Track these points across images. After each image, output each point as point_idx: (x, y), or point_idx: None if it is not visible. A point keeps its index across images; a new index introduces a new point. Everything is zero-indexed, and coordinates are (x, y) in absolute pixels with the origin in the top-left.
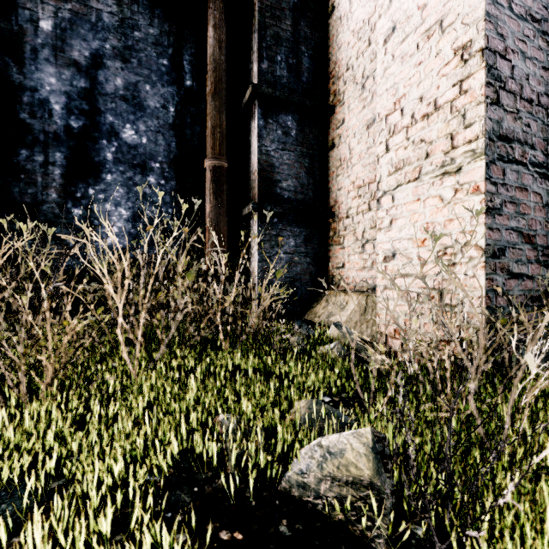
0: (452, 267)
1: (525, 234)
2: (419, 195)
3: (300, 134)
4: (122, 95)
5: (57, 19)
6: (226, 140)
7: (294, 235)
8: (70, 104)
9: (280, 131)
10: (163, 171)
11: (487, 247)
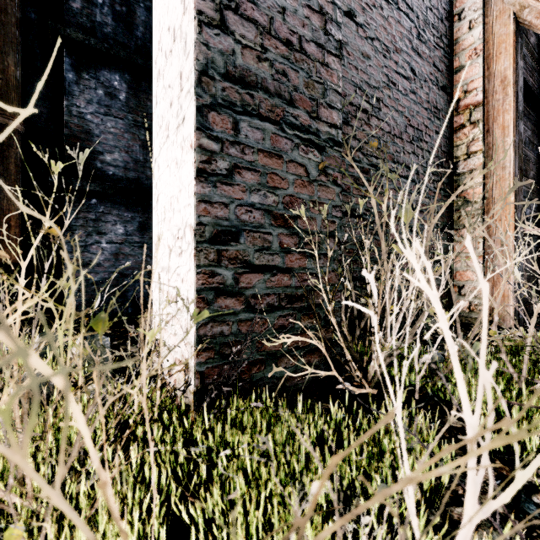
0: (181, 256)
1: (277, 214)
2: (168, 160)
3: (133, 99)
4: None
5: None
6: (15, 91)
7: (124, 221)
8: None
9: (101, 91)
10: None
11: (200, 227)
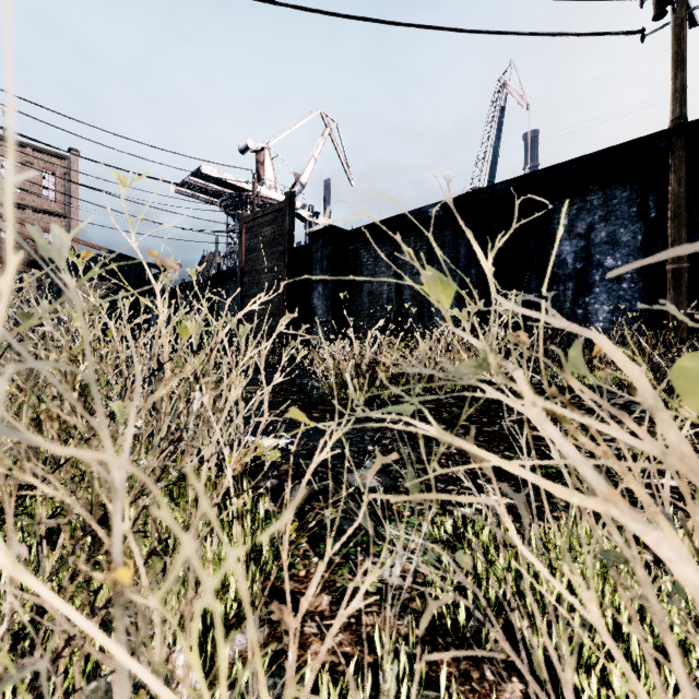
0: None
1: None
2: None
3: None
4: (604, 241)
5: (570, 216)
6: None
7: None
8: (576, 257)
9: None
10: (632, 278)
11: None
